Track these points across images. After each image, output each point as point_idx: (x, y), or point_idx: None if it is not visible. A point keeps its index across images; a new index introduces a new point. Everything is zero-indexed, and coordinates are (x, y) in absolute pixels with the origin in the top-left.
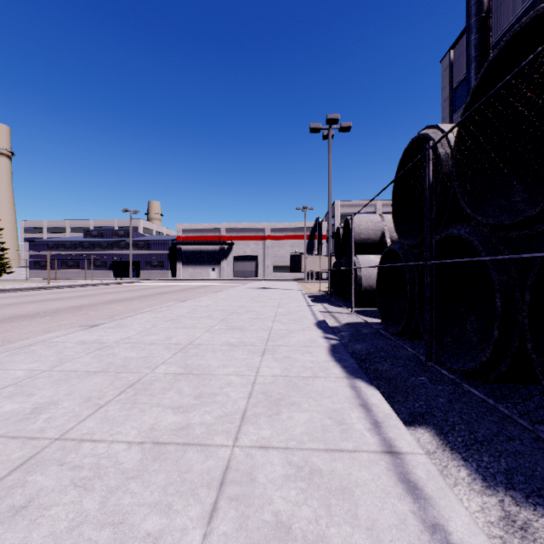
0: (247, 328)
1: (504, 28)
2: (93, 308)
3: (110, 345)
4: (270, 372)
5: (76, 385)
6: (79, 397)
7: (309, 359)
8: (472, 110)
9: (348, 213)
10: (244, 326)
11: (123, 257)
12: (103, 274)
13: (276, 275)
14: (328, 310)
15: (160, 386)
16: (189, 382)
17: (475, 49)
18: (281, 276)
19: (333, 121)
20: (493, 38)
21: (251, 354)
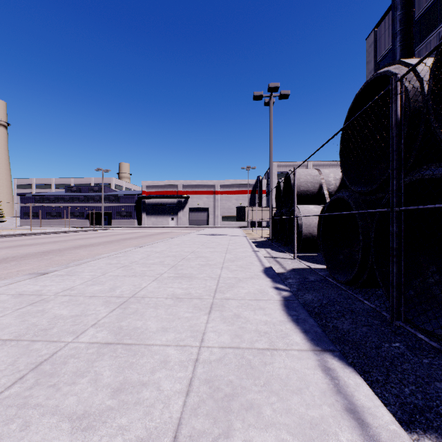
0: (196, 276)
1: (426, 5)
2: (59, 253)
3: (47, 298)
4: (218, 341)
5: None
6: None
7: (262, 318)
8: None
9: (284, 172)
10: (192, 274)
11: (97, 209)
12: (81, 222)
13: (224, 224)
14: (272, 255)
15: (74, 367)
16: (115, 359)
17: (400, 24)
18: (228, 224)
19: (274, 89)
20: (415, 15)
21: (196, 312)
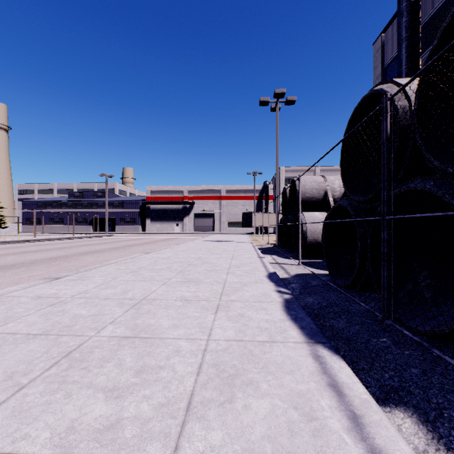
0: (202, 281)
1: (431, 12)
2: (66, 259)
3: (65, 300)
4: (223, 335)
5: (7, 354)
6: (2, 372)
7: (264, 317)
8: (446, 48)
9: (291, 177)
10: (199, 279)
11: (101, 215)
12: (84, 228)
13: (230, 230)
14: (277, 262)
15: (99, 355)
16: (134, 349)
17: (406, 30)
18: (235, 230)
19: (280, 95)
20: (421, 21)
21: (204, 312)
